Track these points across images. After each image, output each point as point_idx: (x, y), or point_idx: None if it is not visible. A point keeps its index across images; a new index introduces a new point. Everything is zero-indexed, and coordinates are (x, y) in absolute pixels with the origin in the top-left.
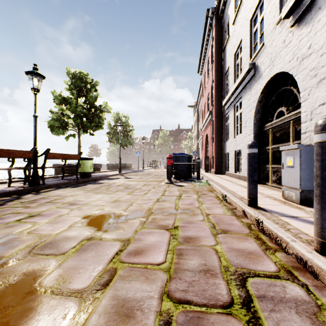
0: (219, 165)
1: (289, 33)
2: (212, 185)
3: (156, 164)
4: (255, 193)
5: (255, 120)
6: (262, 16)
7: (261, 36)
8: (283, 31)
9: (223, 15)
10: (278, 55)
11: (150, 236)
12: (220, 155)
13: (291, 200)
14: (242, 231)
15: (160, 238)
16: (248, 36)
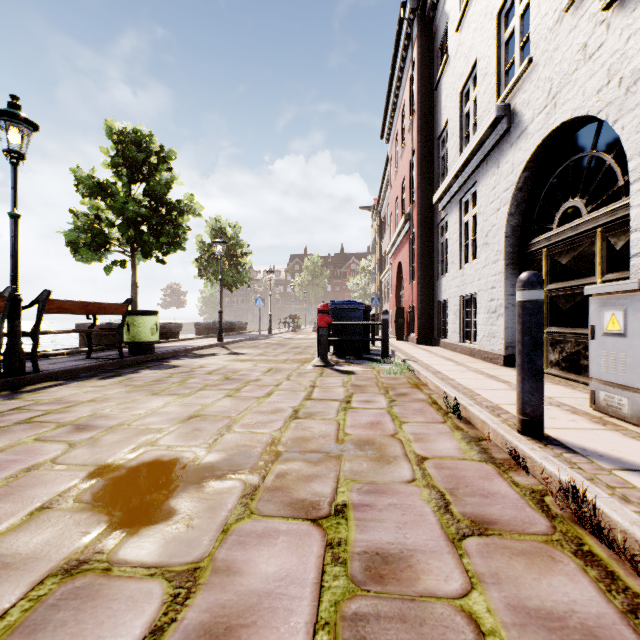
0: (426, 327)
1: (597, 27)
2: (418, 371)
3: (297, 323)
4: (540, 403)
5: (510, 230)
6: (526, 2)
7: (522, 46)
8: (583, 25)
9: (436, 14)
10: (569, 80)
11: (262, 552)
12: (429, 304)
13: (618, 416)
14: (529, 521)
15: (293, 561)
16: (493, 50)
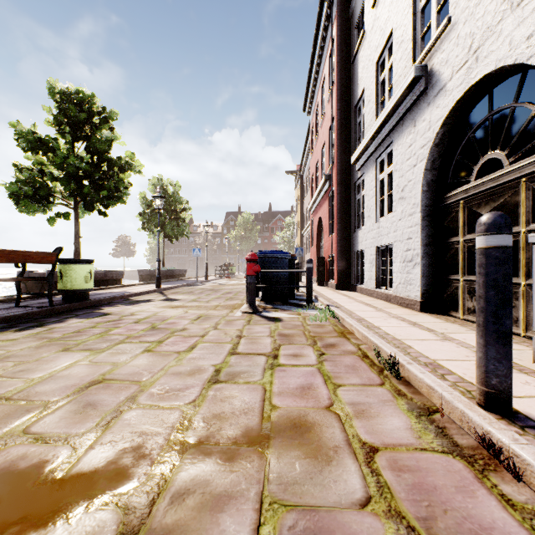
0: (344, 274)
1: None
2: (342, 318)
3: (231, 270)
4: (509, 372)
5: (426, 184)
6: None
7: (439, 10)
8: None
9: None
10: (493, 31)
11: None
12: (347, 254)
13: None
14: None
15: None
16: (410, 18)
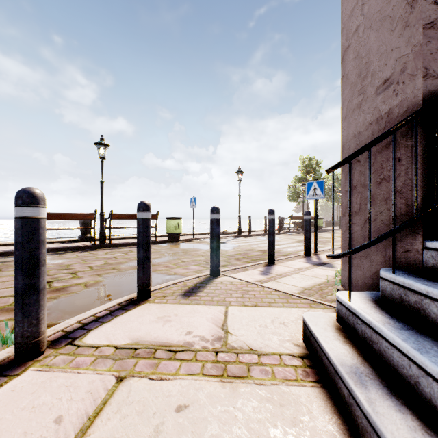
0: None
1: None
2: None
3: None
4: None
5: None
6: None
7: None
8: None
9: None
10: None
11: None
12: None
13: None
14: None
15: None
16: None
